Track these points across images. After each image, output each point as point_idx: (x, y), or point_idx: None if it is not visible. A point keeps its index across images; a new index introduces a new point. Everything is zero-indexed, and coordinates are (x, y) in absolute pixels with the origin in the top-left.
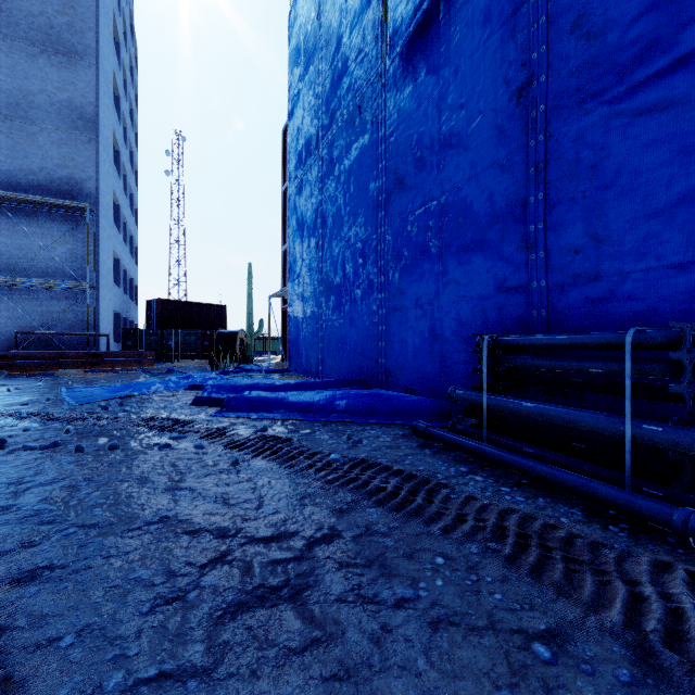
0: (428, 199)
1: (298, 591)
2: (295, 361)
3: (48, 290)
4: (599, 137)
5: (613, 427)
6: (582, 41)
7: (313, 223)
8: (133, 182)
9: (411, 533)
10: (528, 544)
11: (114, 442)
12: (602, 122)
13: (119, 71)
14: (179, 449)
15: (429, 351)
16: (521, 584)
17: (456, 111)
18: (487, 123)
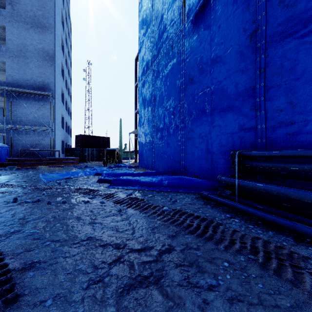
0: (205, 87)
1: (157, 279)
2: (141, 162)
3: (34, 131)
4: (293, 55)
5: (307, 197)
6: (284, 9)
7: (149, 99)
8: (69, 83)
9: (208, 249)
10: (270, 257)
11: (64, 200)
12: (295, 47)
13: (64, 34)
14: (93, 203)
15: (205, 158)
16: (271, 279)
17: (219, 45)
18: (234, 50)
